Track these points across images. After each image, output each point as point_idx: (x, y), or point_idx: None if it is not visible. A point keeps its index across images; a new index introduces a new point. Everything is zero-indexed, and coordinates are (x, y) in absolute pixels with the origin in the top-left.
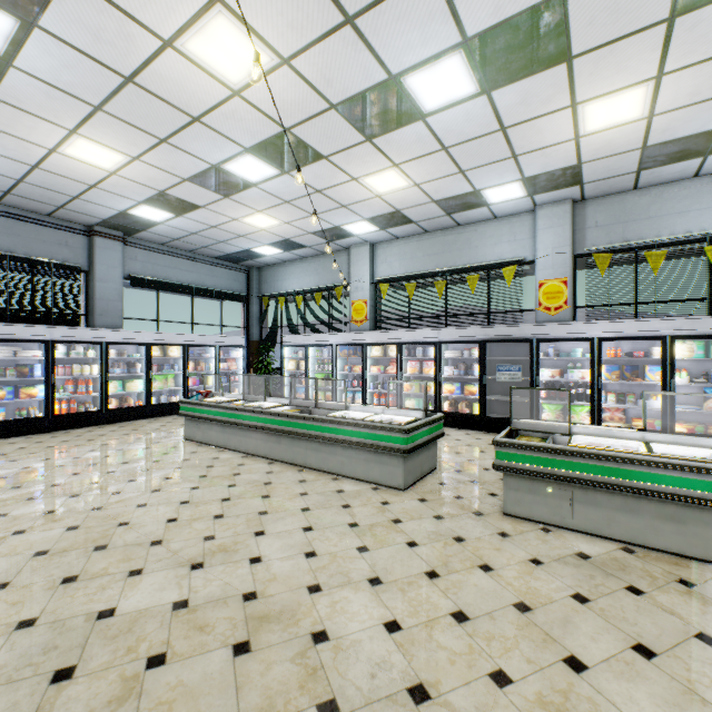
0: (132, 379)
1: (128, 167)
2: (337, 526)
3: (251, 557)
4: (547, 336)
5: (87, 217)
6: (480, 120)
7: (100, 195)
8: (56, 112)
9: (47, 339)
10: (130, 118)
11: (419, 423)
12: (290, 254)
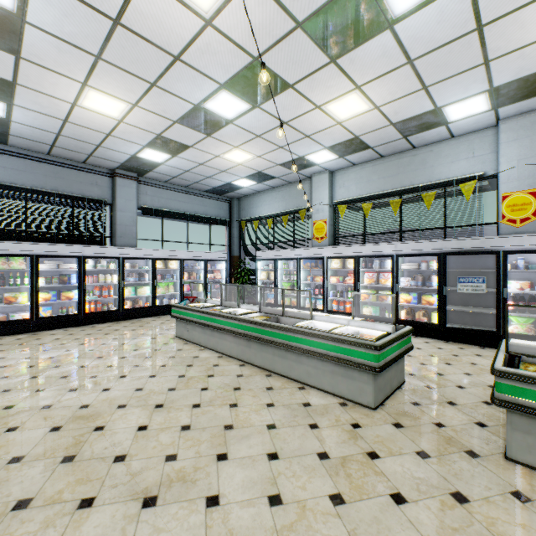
0: (142, 286)
1: (130, 114)
2: (305, 456)
3: (209, 496)
4: (516, 248)
5: (109, 162)
6: (454, 20)
7: (115, 142)
8: (68, 66)
9: (80, 255)
10: (124, 64)
11: (390, 338)
12: (262, 185)
